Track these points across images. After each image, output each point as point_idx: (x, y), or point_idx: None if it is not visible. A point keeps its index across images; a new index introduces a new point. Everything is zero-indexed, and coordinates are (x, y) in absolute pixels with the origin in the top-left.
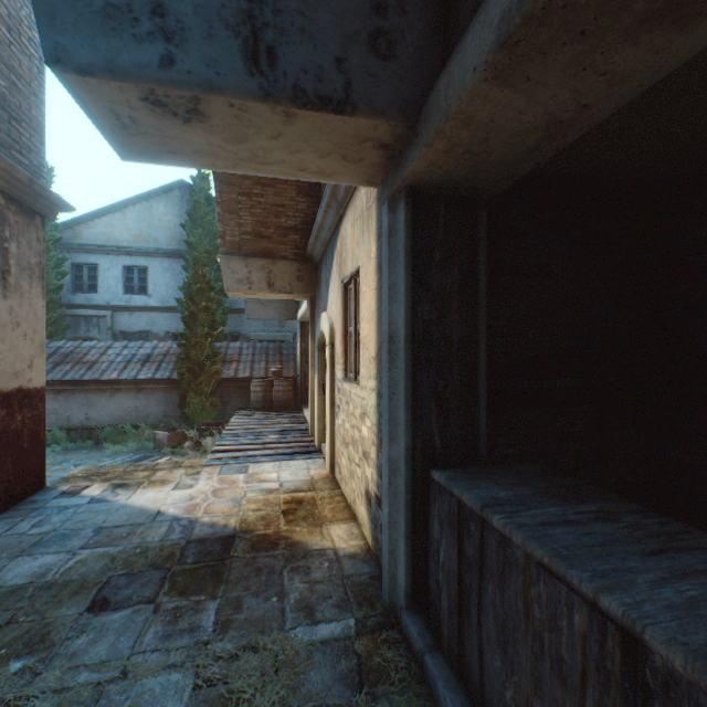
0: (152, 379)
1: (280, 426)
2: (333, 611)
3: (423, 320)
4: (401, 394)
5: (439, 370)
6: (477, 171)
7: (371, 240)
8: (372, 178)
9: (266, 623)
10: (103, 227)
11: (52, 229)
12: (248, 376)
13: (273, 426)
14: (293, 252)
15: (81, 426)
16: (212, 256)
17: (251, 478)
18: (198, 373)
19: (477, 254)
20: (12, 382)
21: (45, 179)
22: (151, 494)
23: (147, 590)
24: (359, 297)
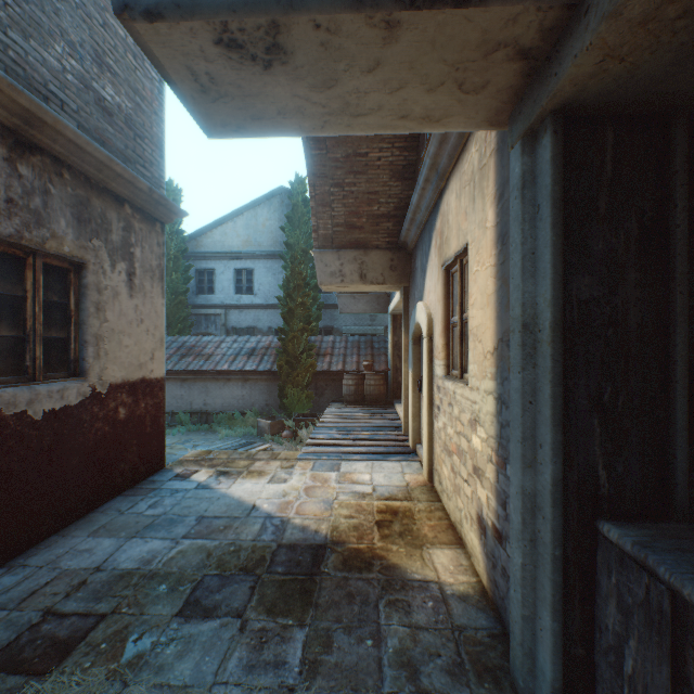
0: (256, 370)
1: (371, 422)
2: (442, 679)
3: (579, 300)
4: (544, 405)
5: (604, 372)
6: (690, 55)
7: (486, 205)
8: (496, 114)
9: (360, 677)
10: (218, 236)
11: (181, 241)
12: (340, 369)
13: (364, 421)
14: (385, 241)
15: (200, 411)
16: (308, 255)
17: (342, 478)
18: (294, 366)
19: (670, 197)
20: (137, 373)
21: (164, 189)
22: (249, 485)
23: (236, 599)
24: (465, 281)
